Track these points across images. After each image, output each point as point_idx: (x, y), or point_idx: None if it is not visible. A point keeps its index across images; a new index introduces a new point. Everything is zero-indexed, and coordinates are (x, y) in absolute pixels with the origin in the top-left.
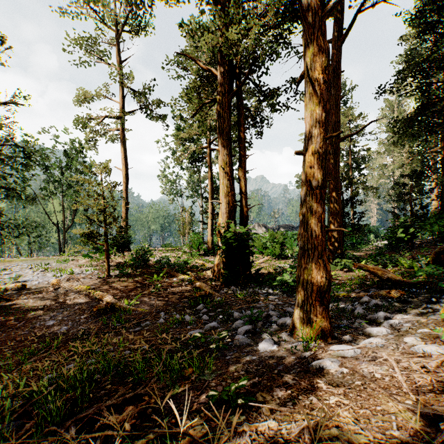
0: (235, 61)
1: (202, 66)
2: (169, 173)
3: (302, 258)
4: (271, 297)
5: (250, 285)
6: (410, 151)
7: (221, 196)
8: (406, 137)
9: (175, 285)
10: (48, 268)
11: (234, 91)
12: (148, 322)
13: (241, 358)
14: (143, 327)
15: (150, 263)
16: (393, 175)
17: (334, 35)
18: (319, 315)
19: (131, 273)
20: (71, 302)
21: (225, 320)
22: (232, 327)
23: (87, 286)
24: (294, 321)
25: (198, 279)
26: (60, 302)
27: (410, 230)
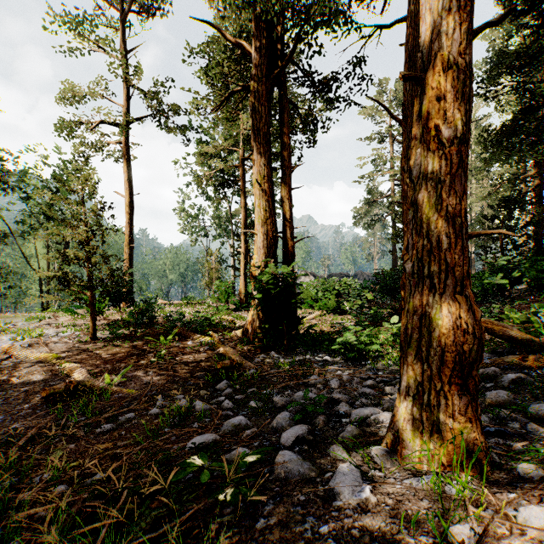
0: (276, 33)
1: (230, 38)
2: (192, 206)
3: (417, 294)
4: (331, 367)
5: (298, 350)
6: (497, 177)
7: (257, 224)
8: (502, 151)
9: (190, 351)
10: (9, 328)
11: (275, 73)
12: (132, 414)
13: (291, 529)
14: (122, 423)
15: (158, 320)
16: (469, 212)
17: (410, 10)
18: (459, 415)
19: (128, 335)
20: (20, 379)
21: (260, 410)
22: (271, 425)
23: (57, 354)
24: (399, 425)
25: (223, 343)
26: (2, 381)
27: (513, 272)
